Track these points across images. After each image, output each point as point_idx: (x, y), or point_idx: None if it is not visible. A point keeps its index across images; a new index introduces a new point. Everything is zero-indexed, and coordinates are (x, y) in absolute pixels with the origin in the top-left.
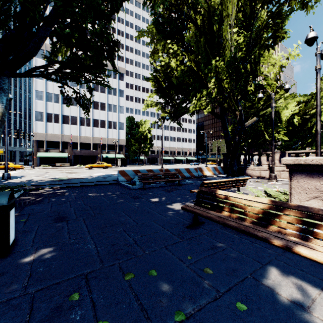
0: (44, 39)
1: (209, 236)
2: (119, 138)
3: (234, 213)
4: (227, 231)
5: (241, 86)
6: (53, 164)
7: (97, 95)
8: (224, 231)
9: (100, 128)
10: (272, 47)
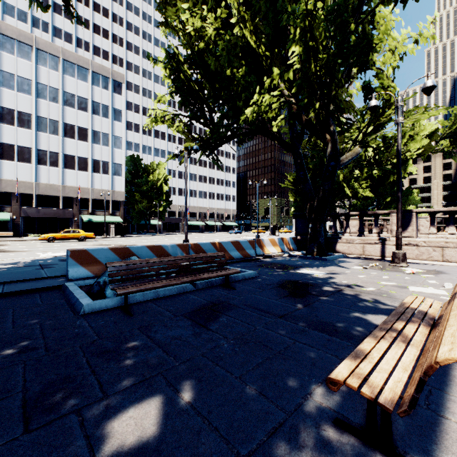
0: None
1: None
2: (113, 189)
3: None
4: None
5: None
6: None
7: (71, 113)
8: None
9: (78, 172)
10: None
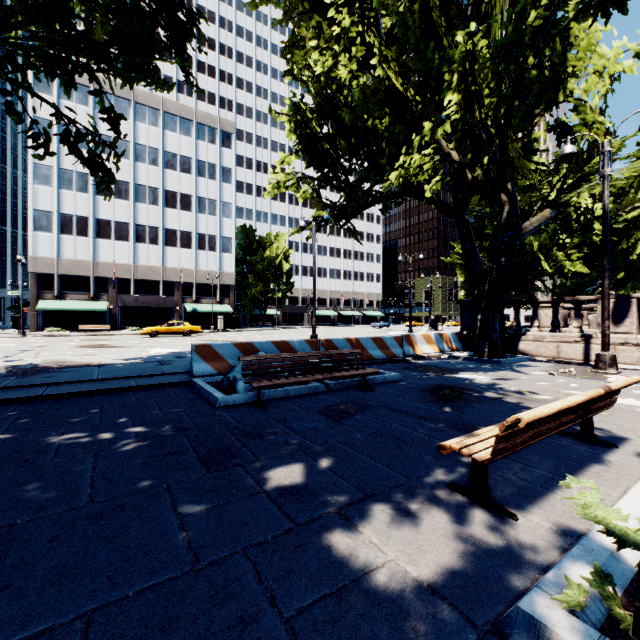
0: None
1: None
2: (221, 269)
3: None
4: None
5: None
6: (74, 325)
7: (173, 177)
8: None
9: (181, 250)
10: (621, 3)
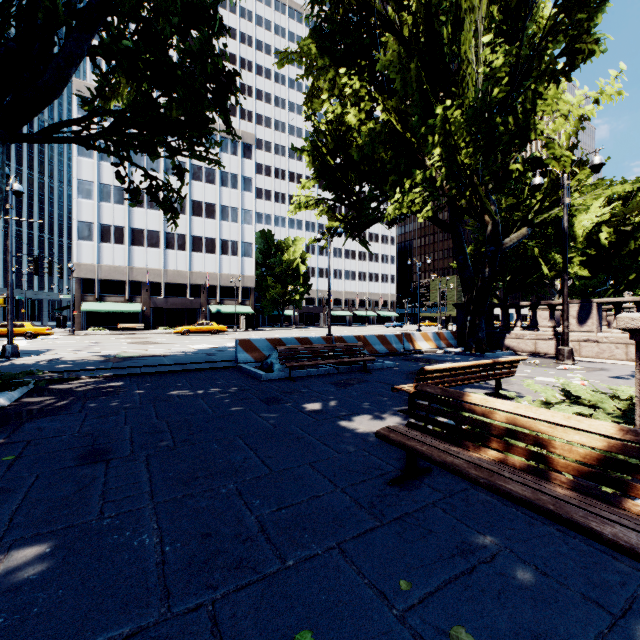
0: (77, 59)
1: (448, 511)
2: (243, 273)
3: (515, 454)
4: (491, 496)
5: (497, 162)
6: (112, 325)
7: (199, 187)
8: (484, 497)
9: (206, 255)
10: (566, 74)
